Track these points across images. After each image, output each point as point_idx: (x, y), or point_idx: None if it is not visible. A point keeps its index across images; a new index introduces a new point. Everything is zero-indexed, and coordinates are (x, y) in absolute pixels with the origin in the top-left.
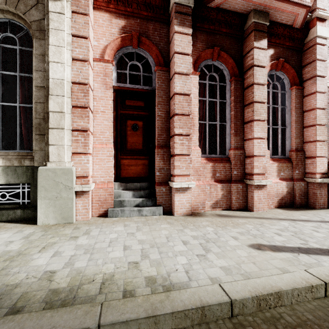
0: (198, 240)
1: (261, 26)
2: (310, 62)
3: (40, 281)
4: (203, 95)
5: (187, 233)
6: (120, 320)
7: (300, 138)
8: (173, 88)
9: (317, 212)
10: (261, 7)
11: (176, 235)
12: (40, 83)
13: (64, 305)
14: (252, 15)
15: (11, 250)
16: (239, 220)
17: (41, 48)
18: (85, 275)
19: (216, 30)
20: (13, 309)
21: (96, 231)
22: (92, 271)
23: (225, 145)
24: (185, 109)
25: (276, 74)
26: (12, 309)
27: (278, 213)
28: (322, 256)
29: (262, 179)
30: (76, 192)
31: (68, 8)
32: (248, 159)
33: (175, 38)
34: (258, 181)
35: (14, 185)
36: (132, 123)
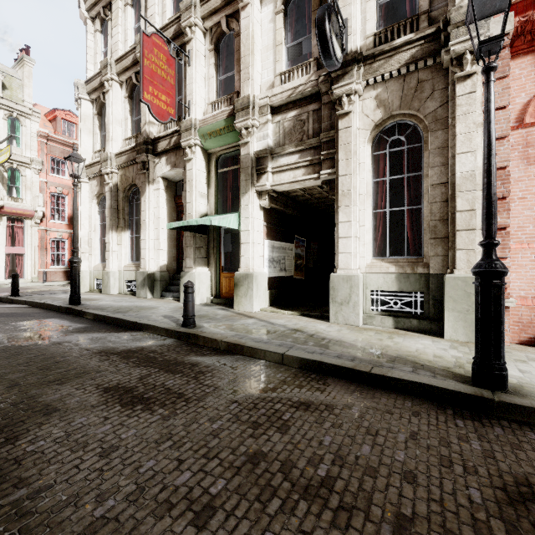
0: None
1: None
2: None
3: None
4: None
5: None
6: None
7: None
8: None
9: None
10: None
11: None
12: (435, 180)
13: None
14: None
15: (458, 356)
16: None
17: (437, 140)
18: None
19: None
20: None
21: None
22: None
23: None
24: None
25: None
26: None
27: None
28: None
29: None
30: None
31: (478, 82)
32: None
33: None
34: None
35: (403, 293)
36: None
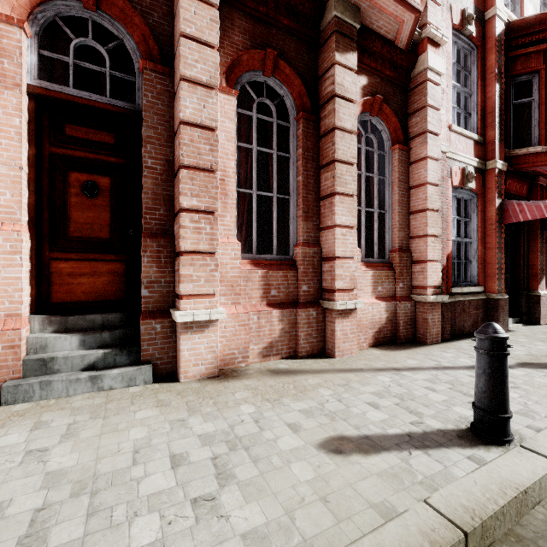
0: (211, 447)
1: (348, 28)
2: (419, 109)
3: None
4: (248, 139)
5: (194, 427)
6: None
7: (405, 230)
8: (178, 111)
9: (429, 349)
10: None
11: (162, 440)
12: None
13: None
14: (332, 3)
15: None
16: (308, 380)
17: None
18: None
19: (271, 17)
20: None
21: None
22: None
23: (289, 237)
24: (204, 158)
25: (371, 121)
26: None
27: (375, 356)
28: (449, 451)
29: (350, 299)
30: None
31: None
32: (326, 264)
33: (182, 3)
34: (342, 303)
35: None
36: (83, 178)
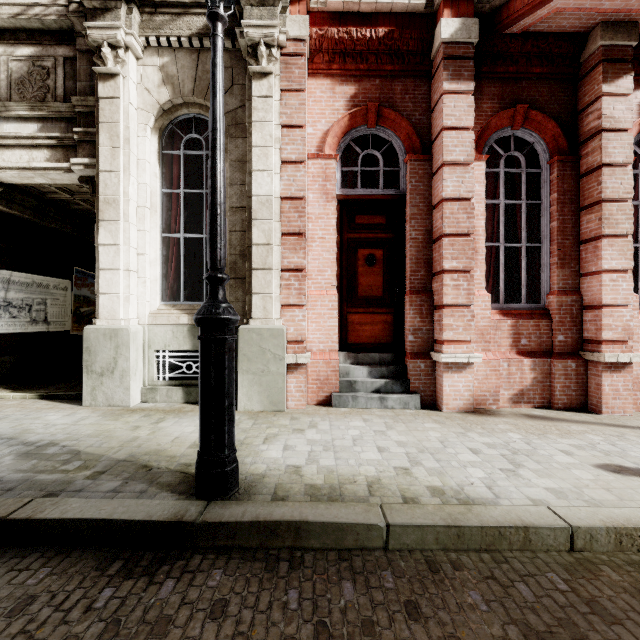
0: (496, 449)
1: (620, 51)
2: None
3: (288, 475)
4: (494, 194)
5: (475, 438)
6: (413, 523)
7: None
8: (440, 191)
9: None
10: (619, 15)
11: (455, 440)
12: (236, 202)
13: (333, 501)
14: (598, 33)
15: None
16: (571, 427)
17: (238, 150)
18: (341, 475)
19: (521, 73)
20: (276, 496)
21: (324, 424)
22: (348, 472)
23: (539, 285)
24: (462, 226)
25: None
26: (276, 497)
27: None
28: None
29: (622, 352)
30: (288, 365)
31: (276, 87)
32: (588, 312)
33: (444, 103)
34: (612, 356)
35: None
36: (366, 253)
